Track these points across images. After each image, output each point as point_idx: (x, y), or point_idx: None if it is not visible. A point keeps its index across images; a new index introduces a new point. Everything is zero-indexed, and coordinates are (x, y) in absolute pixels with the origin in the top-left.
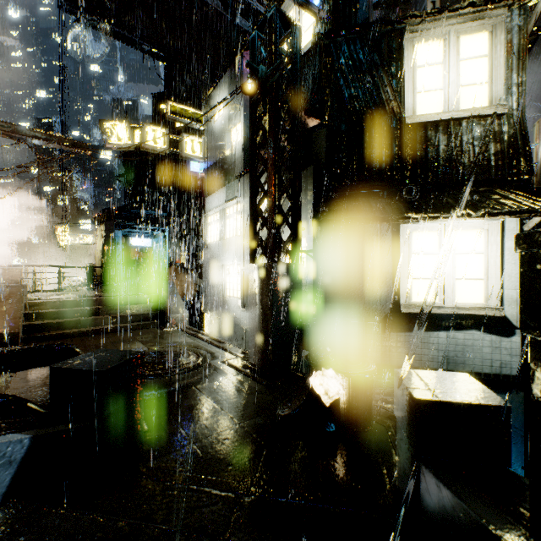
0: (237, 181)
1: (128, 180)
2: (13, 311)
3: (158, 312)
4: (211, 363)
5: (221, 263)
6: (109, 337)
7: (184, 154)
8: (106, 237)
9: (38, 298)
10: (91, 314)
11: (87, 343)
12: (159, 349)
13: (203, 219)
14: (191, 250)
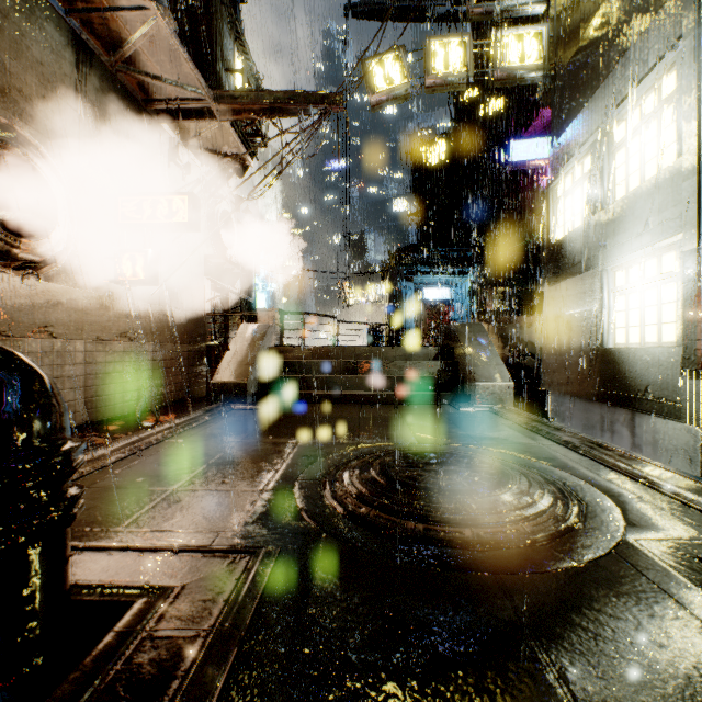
0: (657, 19)
1: (424, 218)
2: (249, 355)
3: (451, 376)
4: (642, 552)
5: (595, 268)
6: (361, 409)
7: (503, 69)
8: (394, 287)
9: (287, 345)
10: (346, 371)
11: (323, 413)
12: (440, 447)
13: (543, 198)
14: (512, 300)
